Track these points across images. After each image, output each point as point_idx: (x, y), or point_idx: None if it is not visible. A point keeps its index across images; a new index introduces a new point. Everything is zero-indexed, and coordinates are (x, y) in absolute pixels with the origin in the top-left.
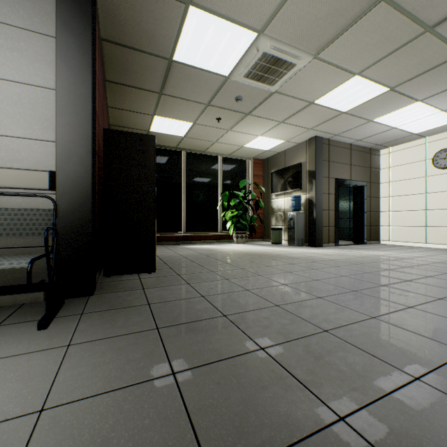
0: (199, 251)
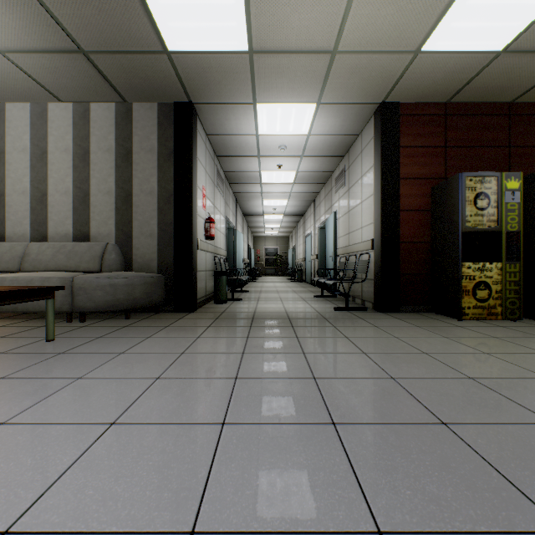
0: None
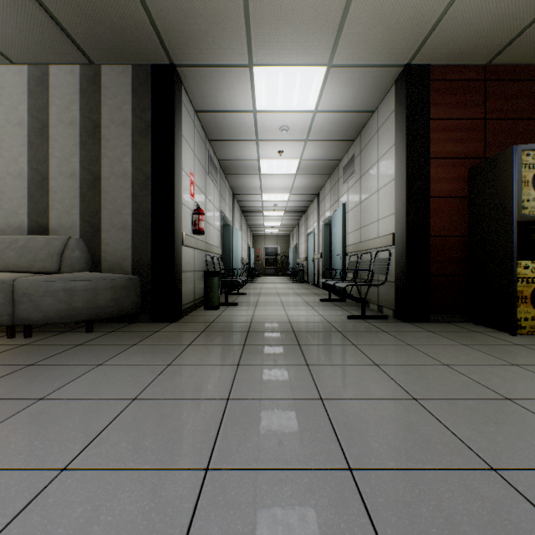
0: None
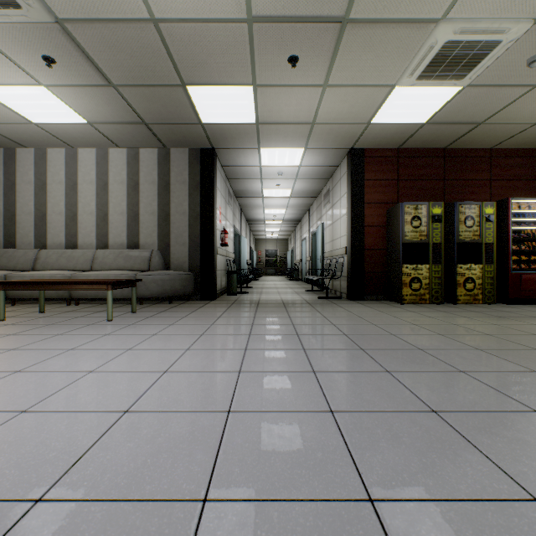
0: None
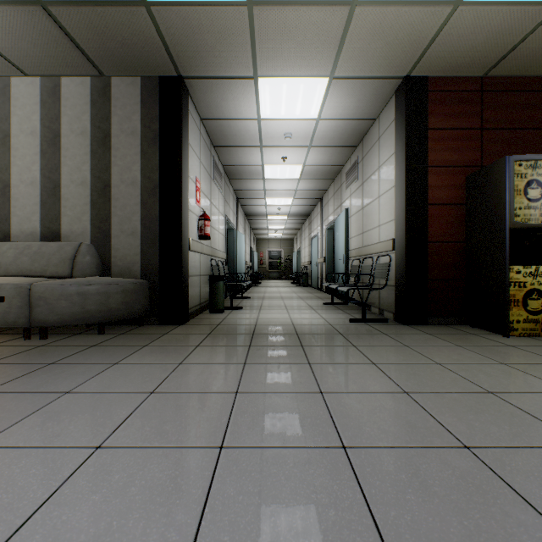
0: None
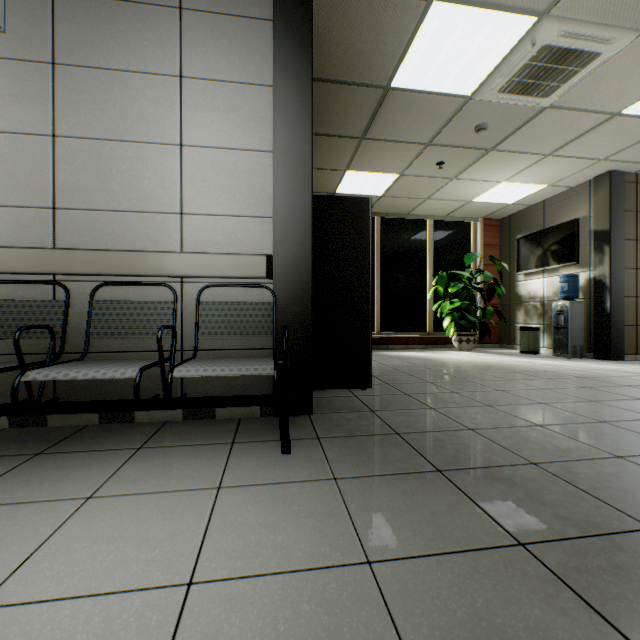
0: (408, 360)
